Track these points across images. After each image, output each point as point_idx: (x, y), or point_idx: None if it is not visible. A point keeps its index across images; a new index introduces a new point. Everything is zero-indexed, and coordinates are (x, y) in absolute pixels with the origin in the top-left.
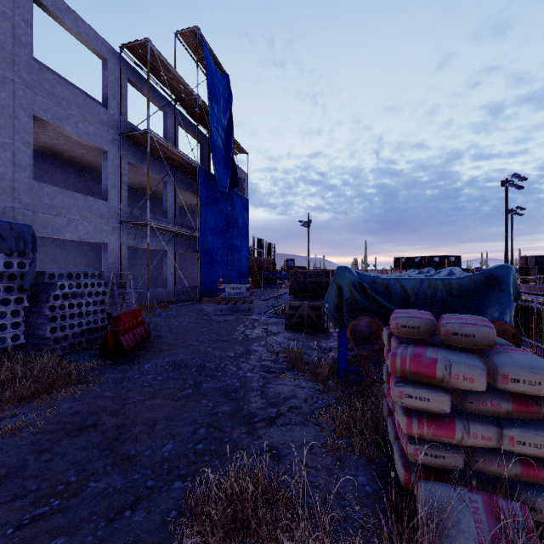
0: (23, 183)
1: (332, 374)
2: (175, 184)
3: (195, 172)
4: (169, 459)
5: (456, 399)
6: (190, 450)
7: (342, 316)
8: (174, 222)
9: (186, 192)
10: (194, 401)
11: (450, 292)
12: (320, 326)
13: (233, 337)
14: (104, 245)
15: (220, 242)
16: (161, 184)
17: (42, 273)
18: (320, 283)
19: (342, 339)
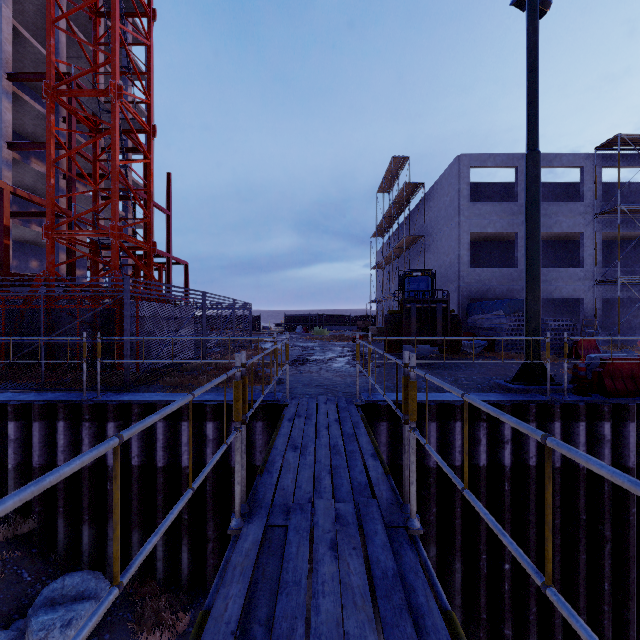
0: None
1: None
2: None
3: None
4: None
5: None
6: None
7: None
8: None
9: None
10: None
11: None
12: None
13: None
14: (581, 299)
15: None
16: None
17: (542, 319)
18: None
19: None
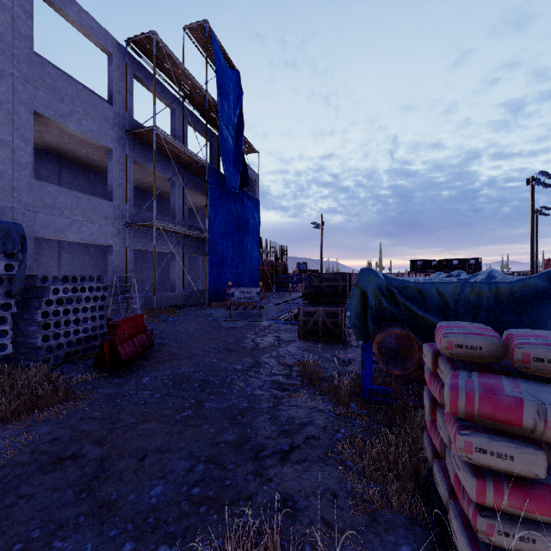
0: (23, 182)
1: (355, 393)
2: (183, 184)
3: (204, 172)
4: (157, 508)
5: (547, 455)
6: (184, 496)
7: (367, 326)
8: (183, 223)
9: (195, 193)
10: (193, 426)
11: (499, 299)
12: (337, 335)
13: (242, 345)
14: (109, 247)
15: (230, 244)
16: (169, 184)
17: (34, 276)
18: (337, 287)
19: (367, 353)
